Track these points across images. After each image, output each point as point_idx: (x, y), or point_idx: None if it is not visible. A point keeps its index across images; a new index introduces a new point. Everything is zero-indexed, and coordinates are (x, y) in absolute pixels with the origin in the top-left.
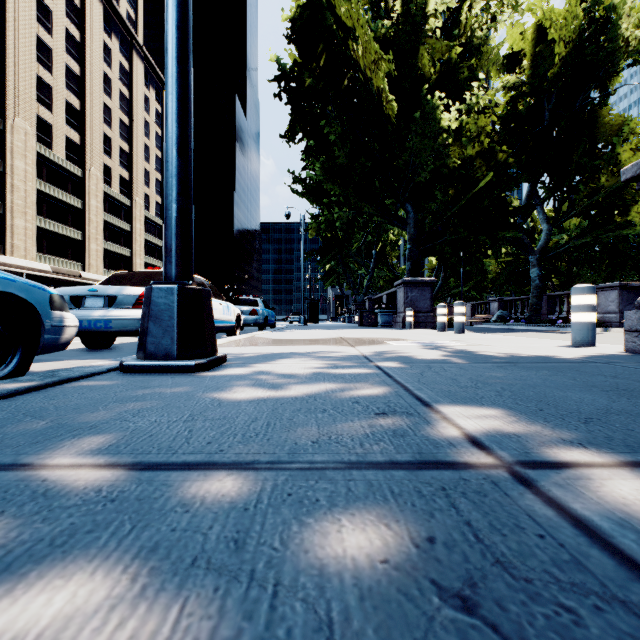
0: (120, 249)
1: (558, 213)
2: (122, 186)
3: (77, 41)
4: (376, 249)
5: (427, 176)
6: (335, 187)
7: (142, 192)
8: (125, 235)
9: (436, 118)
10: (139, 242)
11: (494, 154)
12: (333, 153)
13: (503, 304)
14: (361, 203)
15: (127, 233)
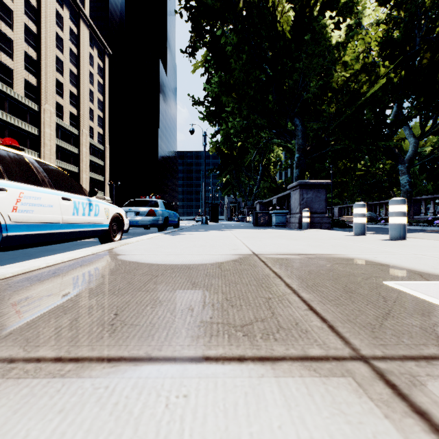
0: (70, 167)
1: (423, 128)
2: (72, 120)
3: (34, 7)
4: (262, 166)
5: (315, 91)
6: (233, 101)
7: (87, 125)
8: (74, 156)
9: (325, 36)
10: (85, 162)
11: (377, 70)
12: (231, 69)
13: (368, 207)
14: (256, 116)
15: (76, 155)
